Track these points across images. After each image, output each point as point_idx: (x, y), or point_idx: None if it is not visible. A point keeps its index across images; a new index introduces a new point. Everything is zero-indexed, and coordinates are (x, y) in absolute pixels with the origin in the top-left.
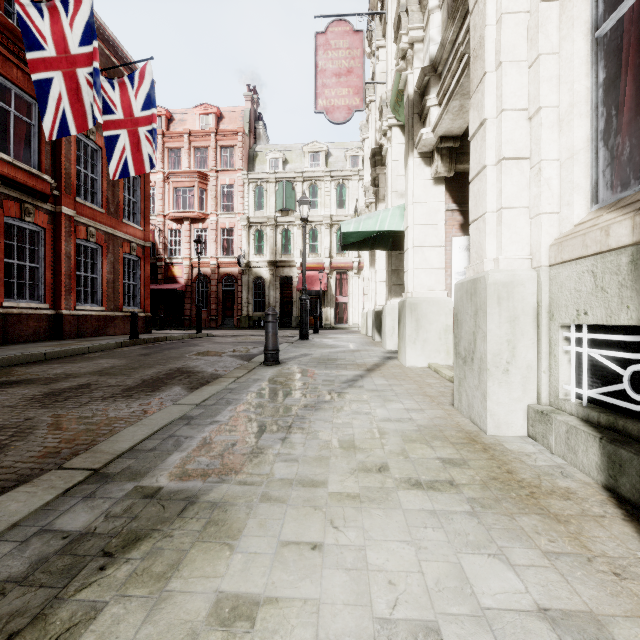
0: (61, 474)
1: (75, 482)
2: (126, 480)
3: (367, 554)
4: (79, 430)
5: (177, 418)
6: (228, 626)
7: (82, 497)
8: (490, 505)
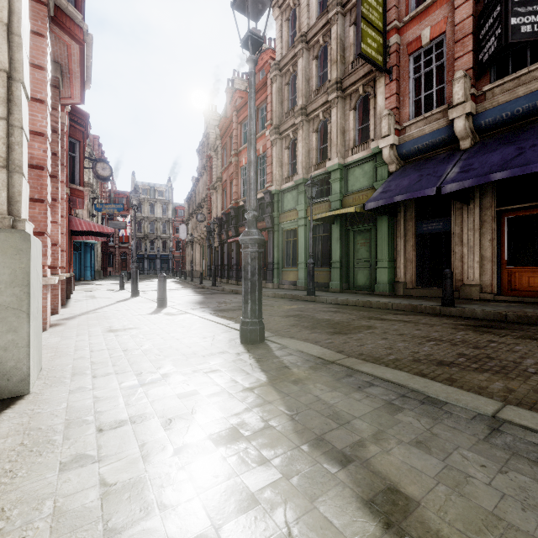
0: (338, 356)
1: (323, 357)
2: (312, 366)
3: (166, 382)
4: (483, 384)
5: (431, 395)
6: (201, 362)
7: (309, 359)
8: (77, 423)
